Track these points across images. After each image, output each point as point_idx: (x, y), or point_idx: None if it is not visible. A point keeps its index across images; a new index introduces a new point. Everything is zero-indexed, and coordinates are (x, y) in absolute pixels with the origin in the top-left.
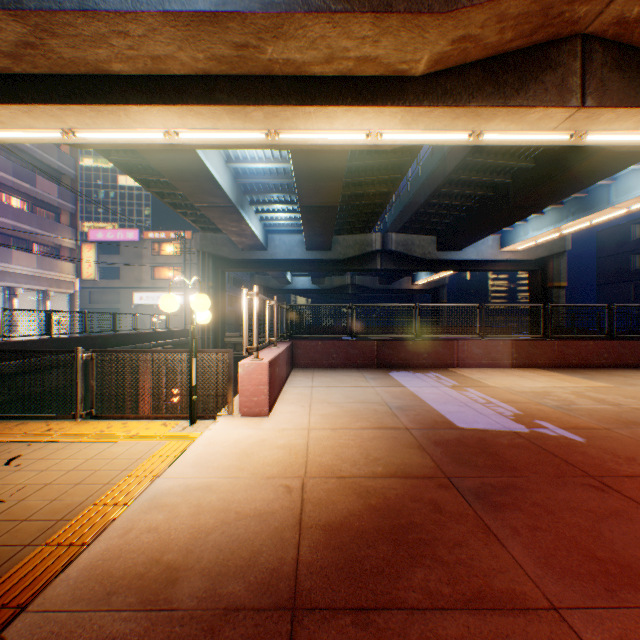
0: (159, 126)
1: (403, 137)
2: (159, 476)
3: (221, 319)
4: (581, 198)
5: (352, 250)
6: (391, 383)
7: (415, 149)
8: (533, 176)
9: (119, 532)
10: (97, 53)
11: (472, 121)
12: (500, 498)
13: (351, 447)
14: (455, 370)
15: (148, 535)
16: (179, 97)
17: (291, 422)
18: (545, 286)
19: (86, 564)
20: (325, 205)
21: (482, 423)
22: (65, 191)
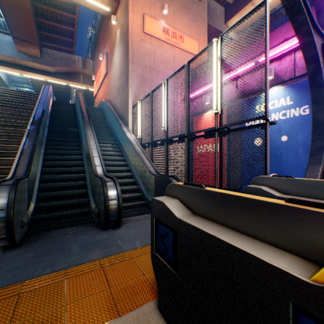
0: None
1: (53, 81)
2: None
3: None
4: None
5: None
6: None
7: None
8: None
9: None
10: None
11: (66, 82)
12: None
13: None
14: None
15: None
16: None
17: None
18: None
19: None
20: None
21: None
22: None
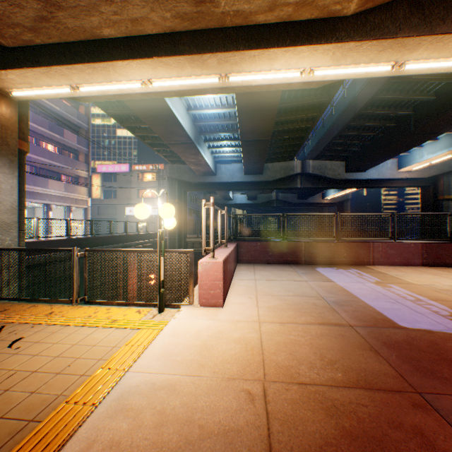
0: (137, 77)
1: (332, 72)
2: (128, 369)
3: (183, 225)
4: None
5: (278, 174)
6: (320, 278)
7: (333, 90)
8: (434, 107)
9: (81, 446)
10: (91, 21)
11: (396, 52)
12: None
13: (303, 345)
14: (372, 267)
15: None
16: (152, 51)
17: (242, 314)
18: (436, 199)
19: None
20: (260, 139)
21: (423, 323)
22: (81, 139)
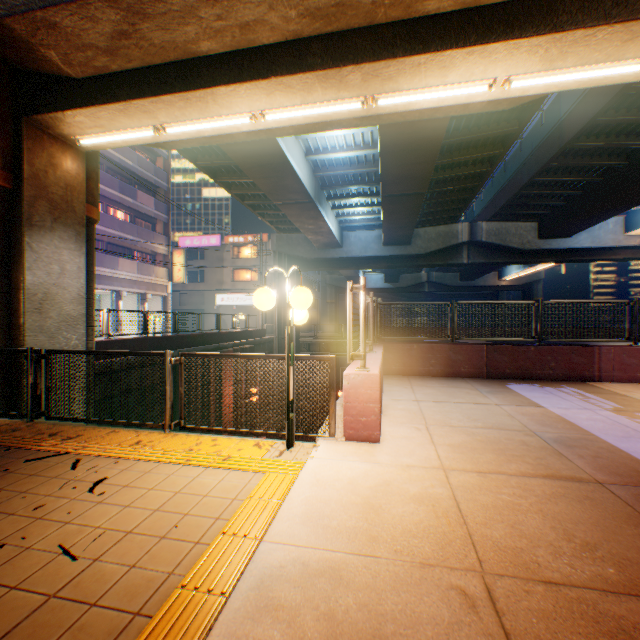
0: (245, 109)
1: (540, 81)
2: (262, 537)
3: None
4: None
5: (434, 243)
6: (519, 400)
7: (526, 114)
8: None
9: None
10: (185, 32)
11: None
12: None
13: (528, 512)
14: (598, 385)
15: None
16: (267, 69)
17: (413, 455)
18: None
19: None
20: (410, 192)
21: None
22: (159, 203)
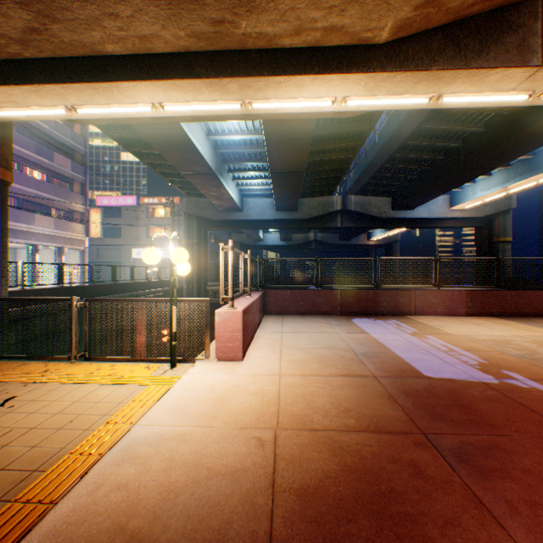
0: (147, 100)
1: (366, 103)
2: (136, 423)
3: (204, 271)
4: (528, 160)
5: (316, 211)
6: (354, 329)
7: (374, 118)
8: (484, 140)
9: (89, 488)
10: (92, 35)
11: (432, 85)
12: (485, 462)
13: (321, 396)
14: (413, 317)
15: (117, 493)
16: (163, 73)
17: (263, 367)
18: (491, 241)
19: (49, 529)
20: (292, 171)
21: (449, 372)
22: (77, 165)
